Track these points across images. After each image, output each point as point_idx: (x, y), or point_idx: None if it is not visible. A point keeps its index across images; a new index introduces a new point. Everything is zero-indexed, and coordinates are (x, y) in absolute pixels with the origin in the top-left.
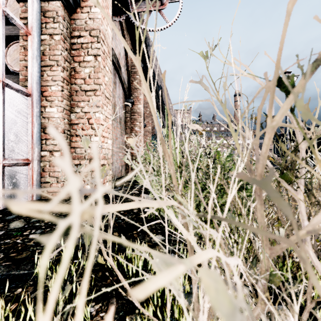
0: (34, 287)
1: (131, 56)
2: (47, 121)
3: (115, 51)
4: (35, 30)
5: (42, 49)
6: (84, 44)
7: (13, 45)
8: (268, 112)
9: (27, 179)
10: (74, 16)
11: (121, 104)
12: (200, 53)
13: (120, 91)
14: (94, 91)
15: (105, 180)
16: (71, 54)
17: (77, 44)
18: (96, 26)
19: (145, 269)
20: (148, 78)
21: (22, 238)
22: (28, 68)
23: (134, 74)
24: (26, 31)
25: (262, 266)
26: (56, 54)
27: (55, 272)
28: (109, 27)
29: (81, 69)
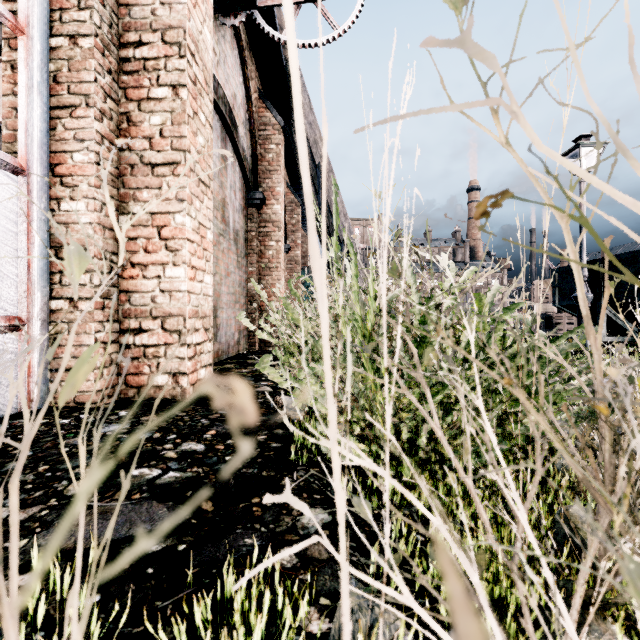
0: None
1: None
2: (65, 231)
3: (225, 91)
4: (35, 25)
5: (54, 69)
6: (149, 62)
7: None
8: None
9: (17, 364)
10: None
11: (238, 203)
12: None
13: (236, 174)
14: (171, 165)
15: (198, 365)
16: (122, 84)
17: (135, 61)
18: (177, 21)
19: (277, 633)
20: None
21: None
22: (18, 111)
23: (266, 142)
24: (13, 24)
25: None
26: (85, 81)
27: None
28: (206, 28)
29: (142, 118)
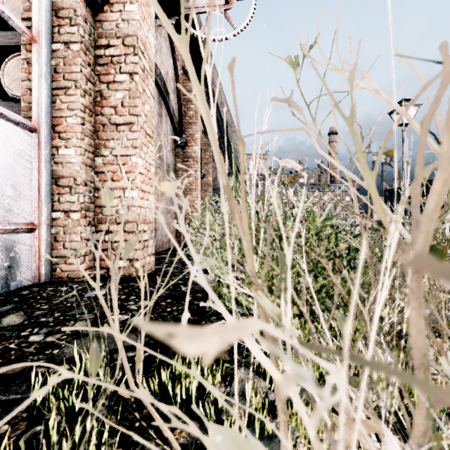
0: (28, 423)
1: (172, 36)
2: (61, 168)
3: (161, 70)
4: (43, 37)
5: (54, 64)
6: (114, 58)
7: (13, 59)
8: (445, 126)
9: (32, 253)
10: (101, 17)
11: (169, 145)
12: (286, 59)
13: (168, 126)
14: (129, 124)
15: (145, 254)
16: (97, 72)
17: (105, 57)
18: (132, 32)
19: (202, 391)
20: (202, 75)
21: (19, 341)
22: (33, 92)
23: (188, 103)
24: (30, 37)
25: (416, 422)
26: (74, 72)
27: (64, 397)
28: (151, 34)
29: (110, 94)
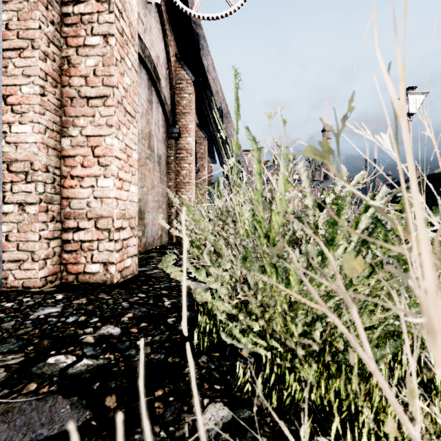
0: None
1: None
2: (15, 149)
3: (150, 52)
4: None
5: (6, 18)
6: (84, 16)
7: None
8: None
9: None
10: None
11: (161, 135)
12: None
13: (159, 115)
14: (102, 97)
15: (125, 255)
16: (63, 34)
17: (74, 15)
18: None
19: None
20: None
21: None
22: None
23: (181, 92)
24: None
25: None
26: (31, 28)
27: None
28: None
29: (79, 60)
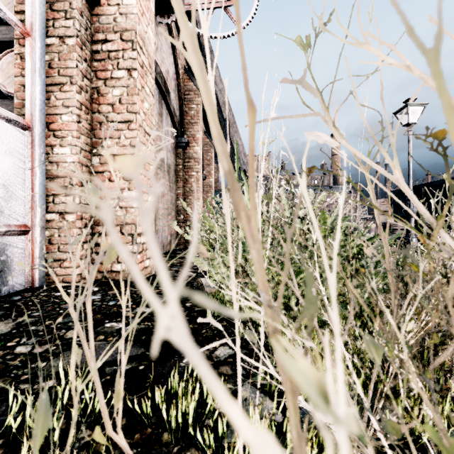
0: (3, 451)
1: None
2: (56, 167)
3: (161, 68)
4: (37, 30)
5: (49, 59)
6: (112, 53)
7: (8, 55)
8: None
9: (25, 256)
10: (98, 11)
11: (170, 145)
12: (296, 39)
13: (169, 126)
14: (127, 122)
15: (144, 257)
16: (93, 68)
17: (102, 52)
18: (130, 26)
19: (201, 412)
20: (193, 9)
21: (4, 353)
22: (26, 88)
23: (189, 103)
24: (22, 30)
25: None
26: (70, 67)
27: None
28: (150, 29)
29: (107, 91)
